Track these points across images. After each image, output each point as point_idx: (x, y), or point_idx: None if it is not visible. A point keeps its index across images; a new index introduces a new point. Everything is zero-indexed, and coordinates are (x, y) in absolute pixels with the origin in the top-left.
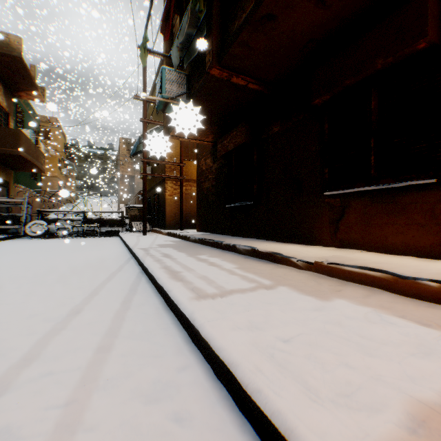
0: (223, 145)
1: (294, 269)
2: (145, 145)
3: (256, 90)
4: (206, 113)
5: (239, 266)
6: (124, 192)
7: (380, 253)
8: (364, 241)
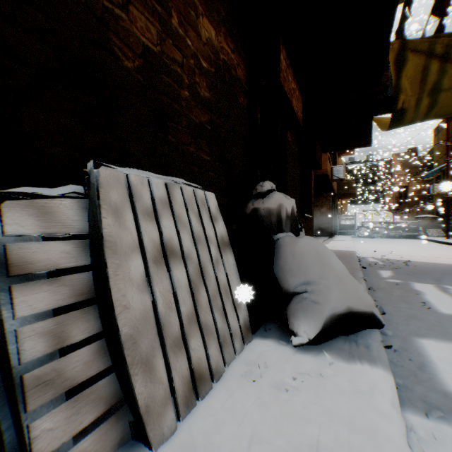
0: None
1: None
2: (447, 176)
3: None
4: None
5: None
6: (390, 200)
7: None
8: None
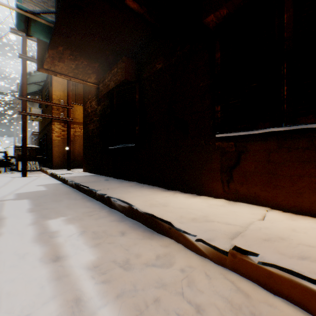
0: (104, 84)
1: (193, 258)
2: (25, 82)
3: (137, 13)
4: (81, 41)
5: (100, 255)
6: None
7: (292, 213)
8: (268, 196)
